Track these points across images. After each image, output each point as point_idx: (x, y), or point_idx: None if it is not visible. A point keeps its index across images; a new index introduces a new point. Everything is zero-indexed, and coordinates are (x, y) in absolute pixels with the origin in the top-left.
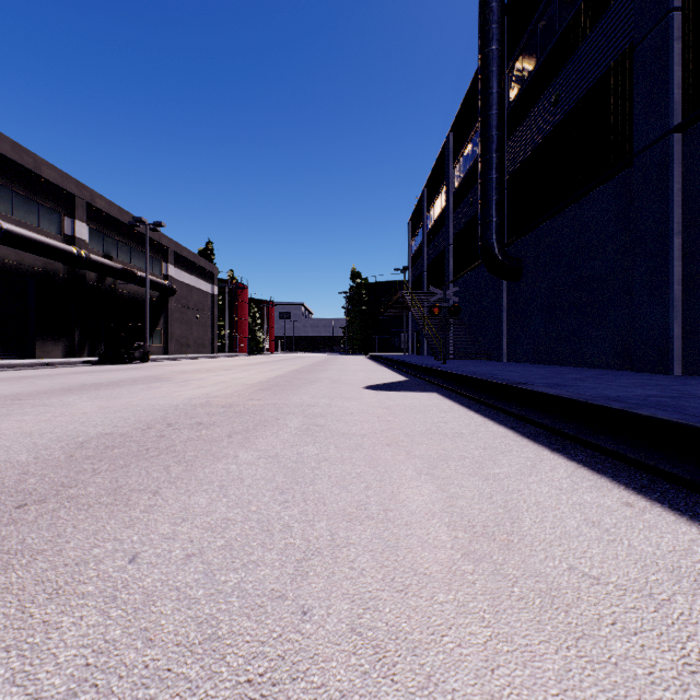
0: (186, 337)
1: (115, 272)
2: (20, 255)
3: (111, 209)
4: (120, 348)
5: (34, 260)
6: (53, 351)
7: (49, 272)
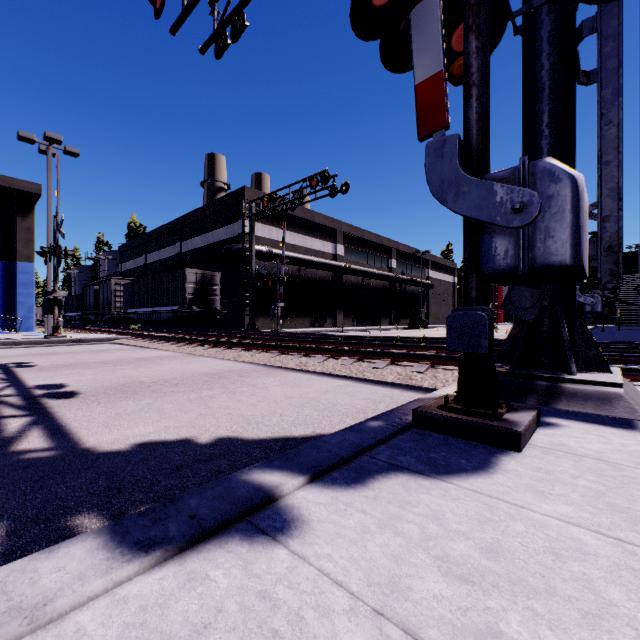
0: (437, 313)
1: (407, 282)
2: (376, 281)
3: (404, 248)
4: (417, 321)
5: (380, 282)
6: (385, 323)
7: (384, 287)
